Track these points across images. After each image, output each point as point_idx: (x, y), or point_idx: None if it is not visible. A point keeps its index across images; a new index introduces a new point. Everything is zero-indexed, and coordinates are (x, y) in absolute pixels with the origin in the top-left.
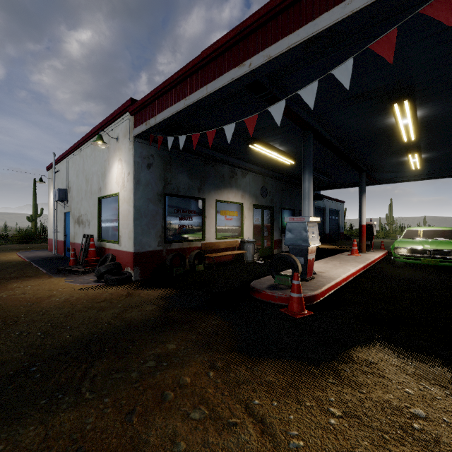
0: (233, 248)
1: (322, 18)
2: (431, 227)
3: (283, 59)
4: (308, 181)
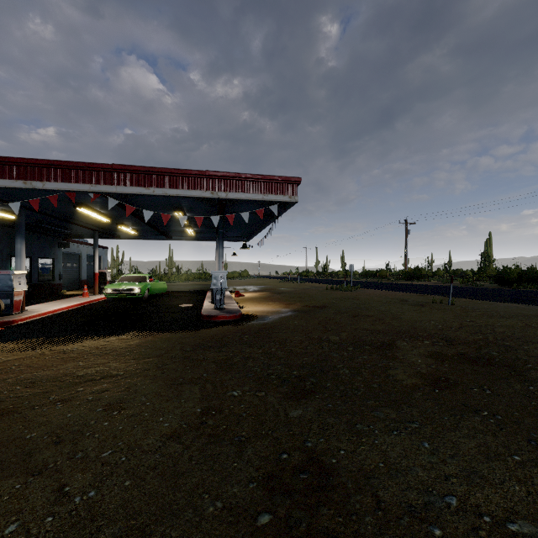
0: None
1: (0, 181)
2: (136, 275)
3: None
4: (21, 243)
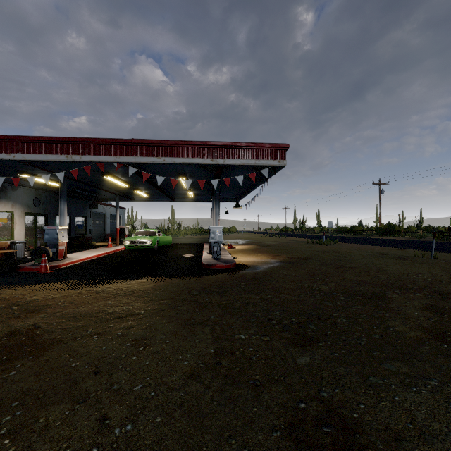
0: (2, 249)
1: (49, 156)
2: (148, 230)
3: (33, 161)
4: (63, 205)
